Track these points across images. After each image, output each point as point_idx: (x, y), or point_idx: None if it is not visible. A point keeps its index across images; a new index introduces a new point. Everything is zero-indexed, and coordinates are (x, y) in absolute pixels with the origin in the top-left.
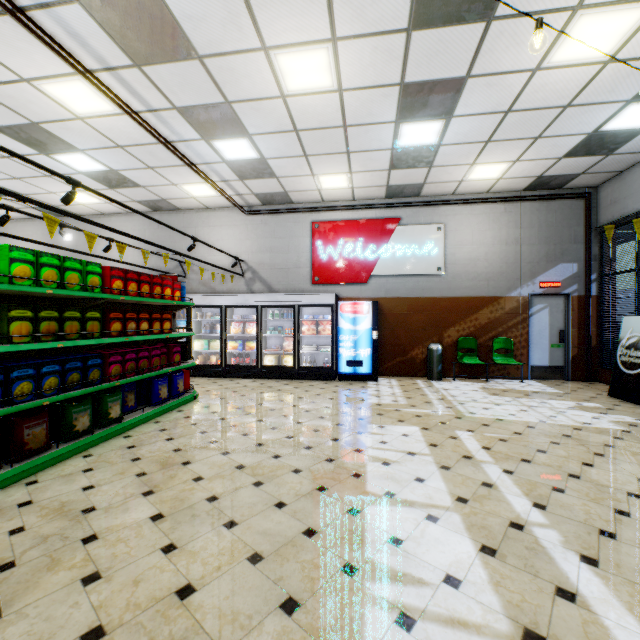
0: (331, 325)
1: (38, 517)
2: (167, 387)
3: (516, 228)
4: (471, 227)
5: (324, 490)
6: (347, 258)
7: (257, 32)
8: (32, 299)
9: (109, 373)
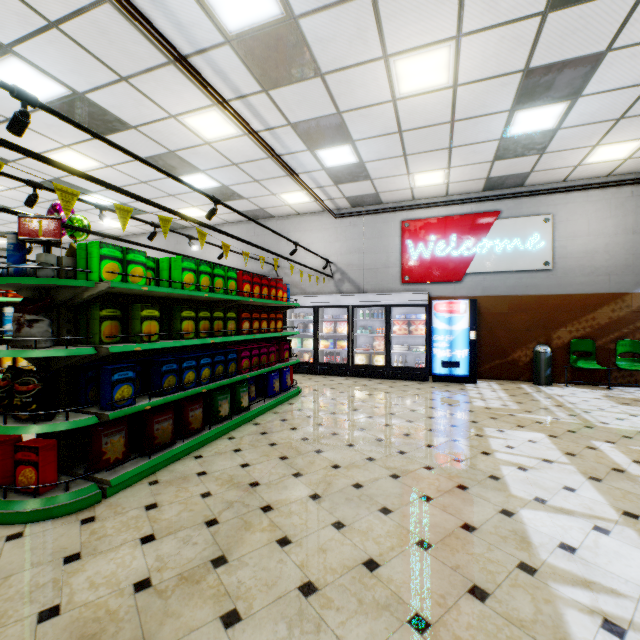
0: (424, 325)
1: (217, 485)
2: (278, 381)
3: None
4: (587, 216)
5: (465, 489)
6: (439, 256)
7: (381, 42)
8: (186, 302)
9: (241, 366)
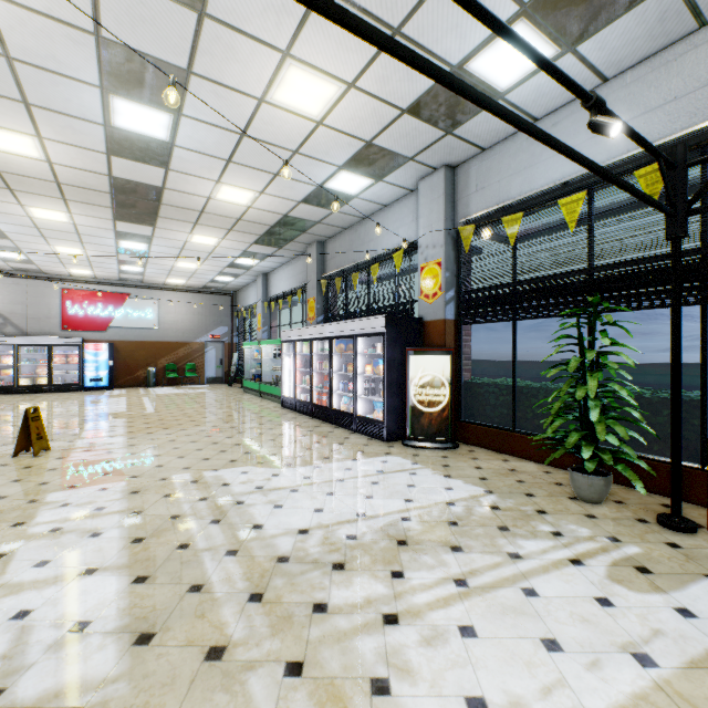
0: (79, 357)
1: None
2: None
3: (199, 307)
4: (175, 304)
5: (82, 406)
6: (91, 315)
7: (48, 243)
8: None
9: None
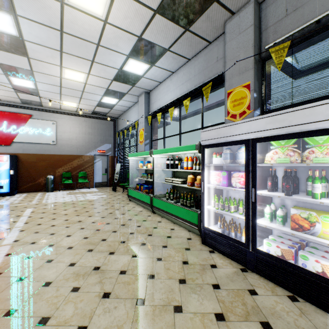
0: None
1: None
2: None
3: (89, 128)
4: (70, 125)
5: None
6: None
7: None
8: None
9: None
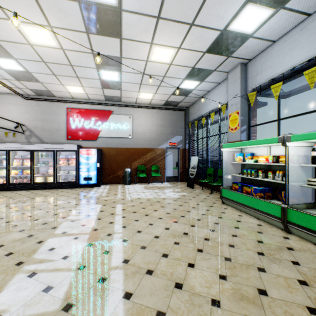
0: (75, 160)
1: None
2: None
3: (161, 120)
4: (143, 118)
5: (31, 236)
6: (86, 127)
7: (3, 11)
8: None
9: None
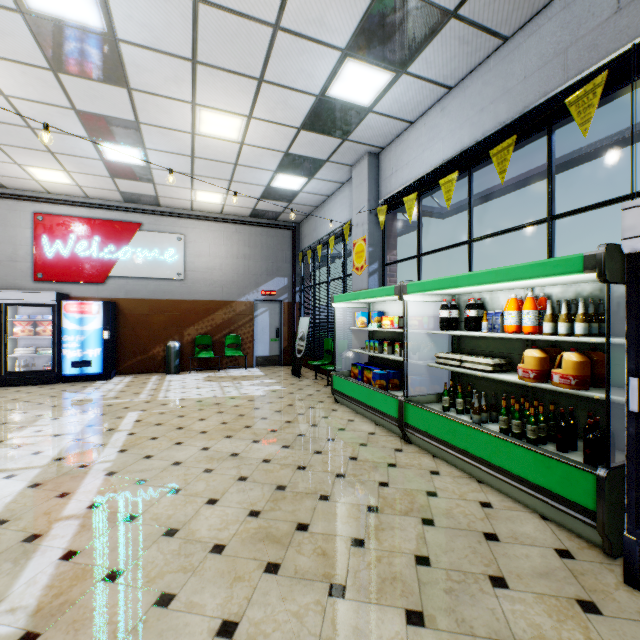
0: (52, 326)
1: None
2: None
3: (245, 246)
4: (209, 241)
5: None
6: (81, 256)
7: None
8: None
9: None
